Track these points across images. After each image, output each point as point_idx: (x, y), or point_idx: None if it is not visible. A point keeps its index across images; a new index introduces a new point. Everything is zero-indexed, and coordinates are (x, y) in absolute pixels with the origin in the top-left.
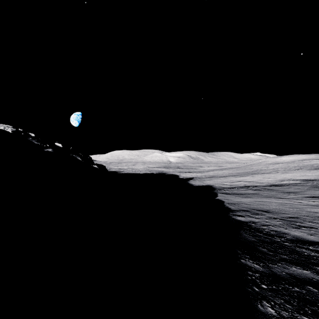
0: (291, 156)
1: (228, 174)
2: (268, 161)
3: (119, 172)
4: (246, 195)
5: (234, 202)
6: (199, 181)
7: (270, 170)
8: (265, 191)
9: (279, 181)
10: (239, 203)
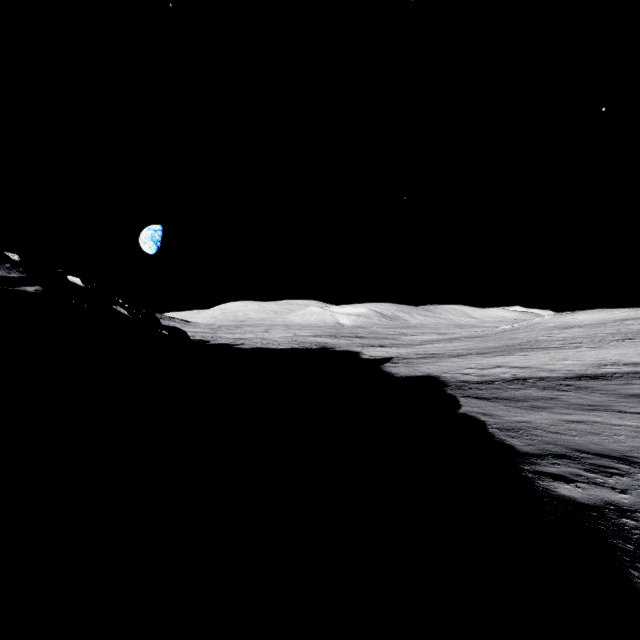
0: (595, 312)
1: (467, 350)
2: (547, 323)
3: (234, 345)
4: (530, 402)
5: (510, 423)
6: (406, 365)
7: (559, 341)
8: (571, 391)
9: (594, 366)
10: (529, 428)
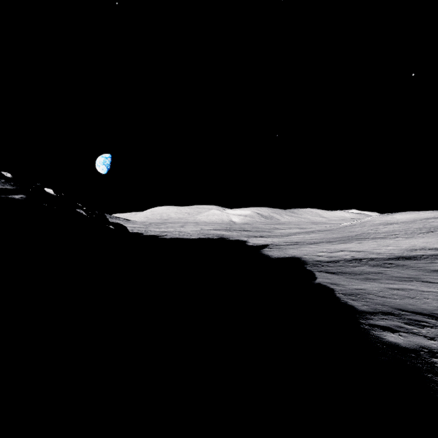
0: (408, 213)
1: (320, 239)
2: (375, 221)
3: (160, 236)
4: (364, 275)
5: (351, 290)
6: (278, 250)
7: (384, 233)
8: (393, 268)
9: (408, 250)
10: (364, 294)
